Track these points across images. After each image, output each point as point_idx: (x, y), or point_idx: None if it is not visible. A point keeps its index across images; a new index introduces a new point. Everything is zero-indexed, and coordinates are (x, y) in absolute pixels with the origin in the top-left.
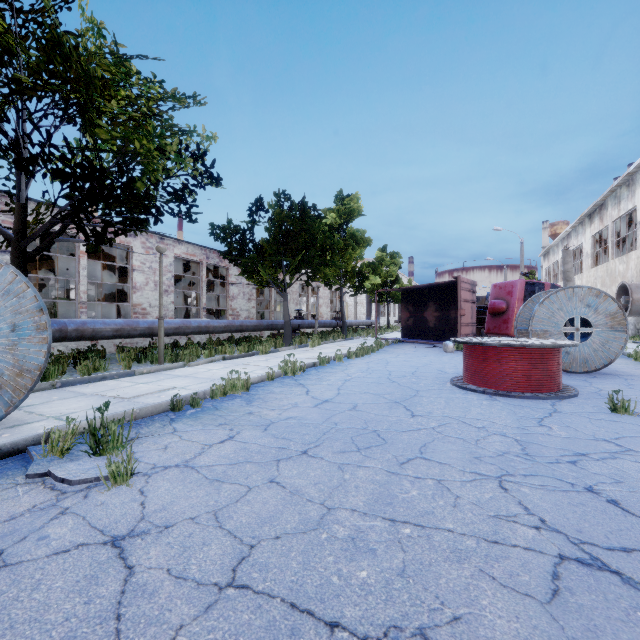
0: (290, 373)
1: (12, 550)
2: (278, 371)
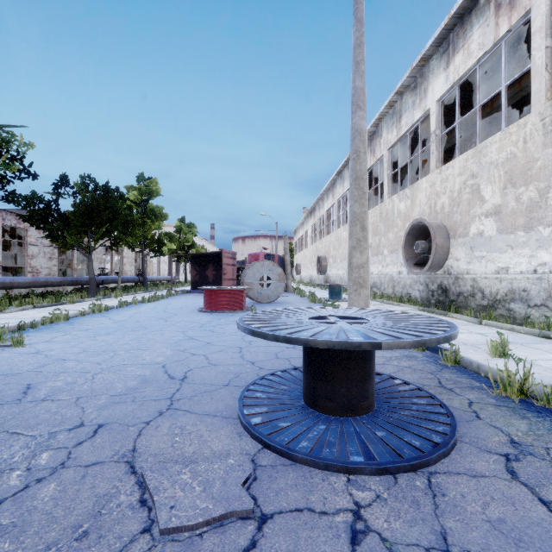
0: (97, 311)
1: None
2: (88, 310)
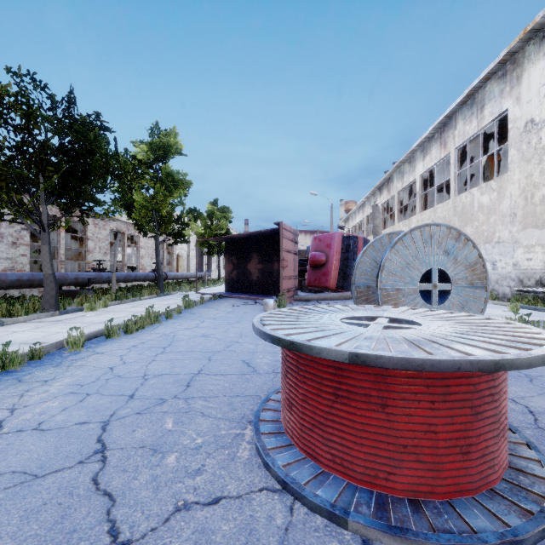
0: None
1: None
2: None
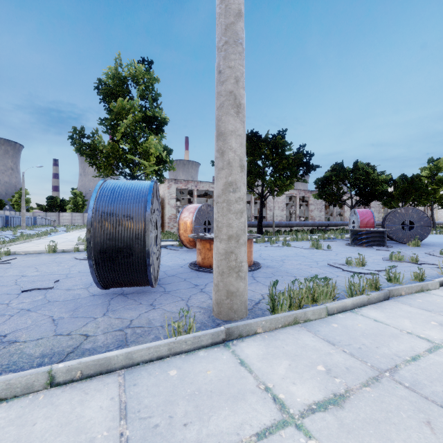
0: None
1: None
2: None
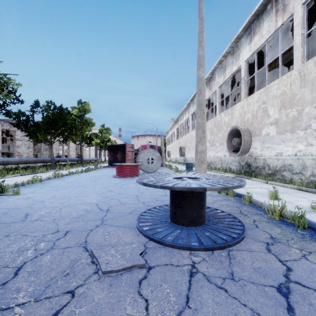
0: (57, 177)
1: (3, 201)
2: (52, 176)
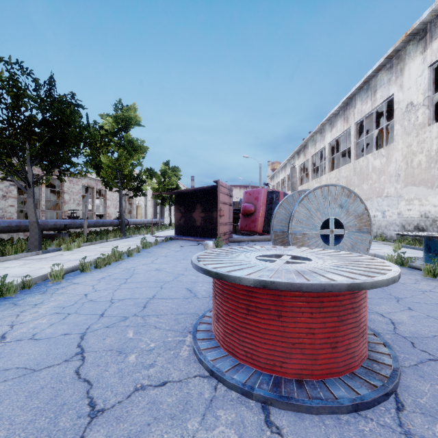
0: None
1: None
2: None
